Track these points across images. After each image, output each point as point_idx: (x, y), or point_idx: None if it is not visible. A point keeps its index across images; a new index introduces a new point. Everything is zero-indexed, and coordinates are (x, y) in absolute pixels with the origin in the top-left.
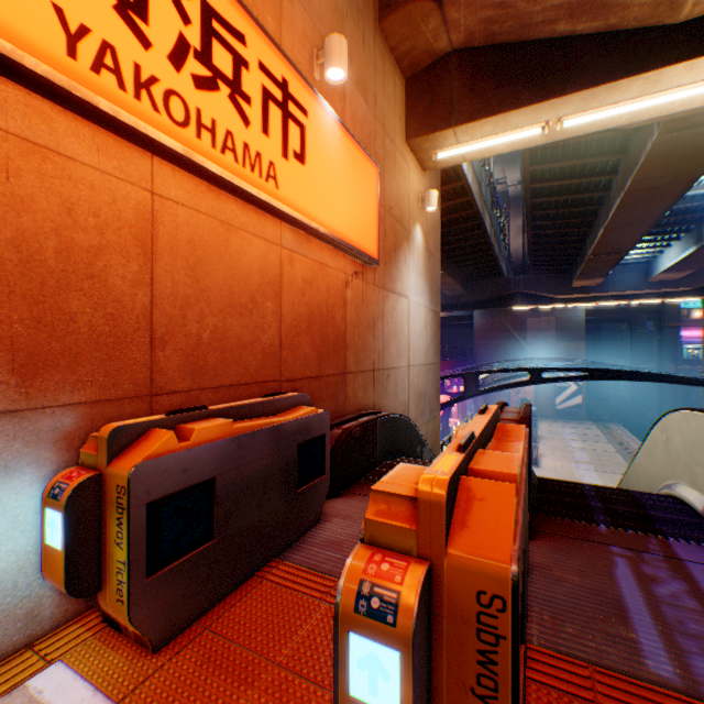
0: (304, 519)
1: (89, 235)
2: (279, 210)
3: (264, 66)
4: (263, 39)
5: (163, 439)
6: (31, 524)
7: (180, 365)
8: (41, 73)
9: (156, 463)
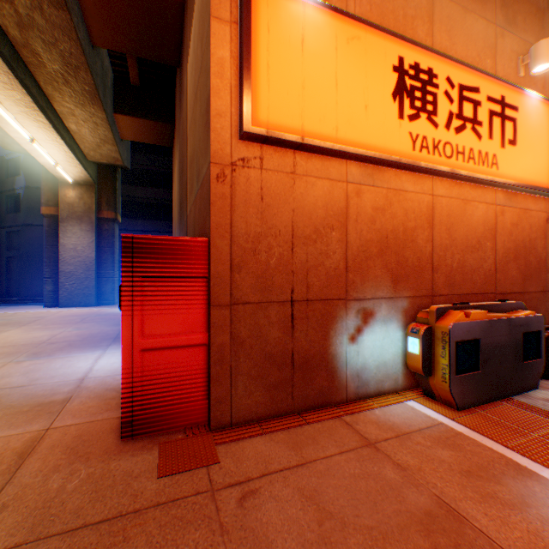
0: (524, 382)
1: (410, 223)
2: (497, 183)
3: (488, 97)
4: (487, 81)
5: (458, 314)
6: (395, 343)
7: (442, 281)
8: (404, 163)
9: (457, 325)
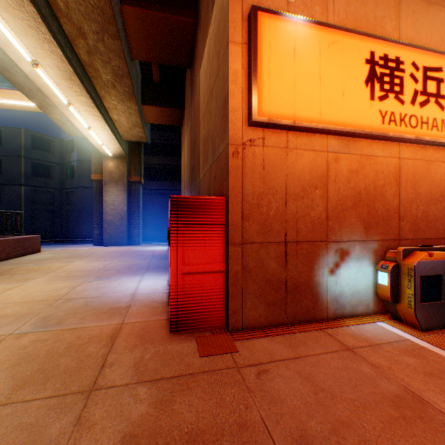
0: None
1: (379, 181)
2: None
3: None
4: None
5: (422, 254)
6: (366, 277)
7: (407, 228)
8: (375, 134)
9: (421, 263)
